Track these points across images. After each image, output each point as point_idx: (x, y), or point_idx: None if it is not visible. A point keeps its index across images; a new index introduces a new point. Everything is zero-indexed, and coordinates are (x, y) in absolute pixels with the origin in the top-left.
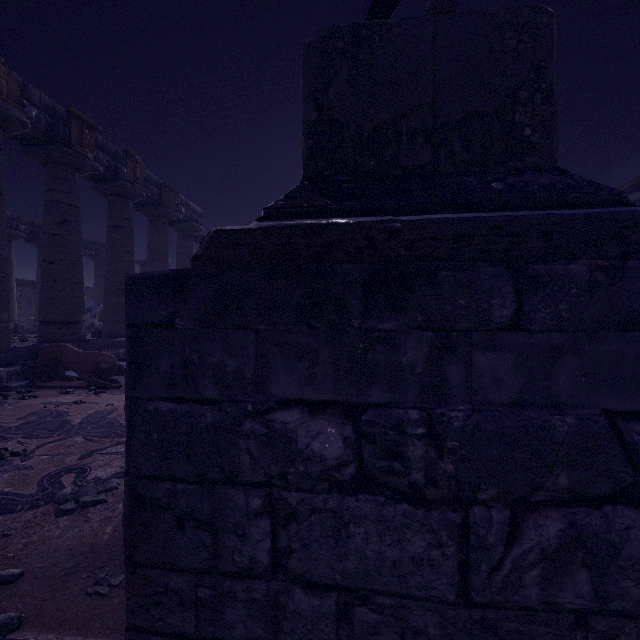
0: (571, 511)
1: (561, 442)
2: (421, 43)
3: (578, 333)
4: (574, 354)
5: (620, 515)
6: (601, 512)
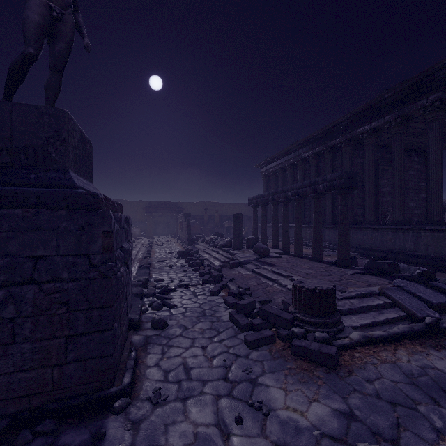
0: (12, 288)
1: (4, 266)
2: (5, 112)
3: (20, 232)
4: (18, 239)
5: (31, 287)
6: (23, 287)
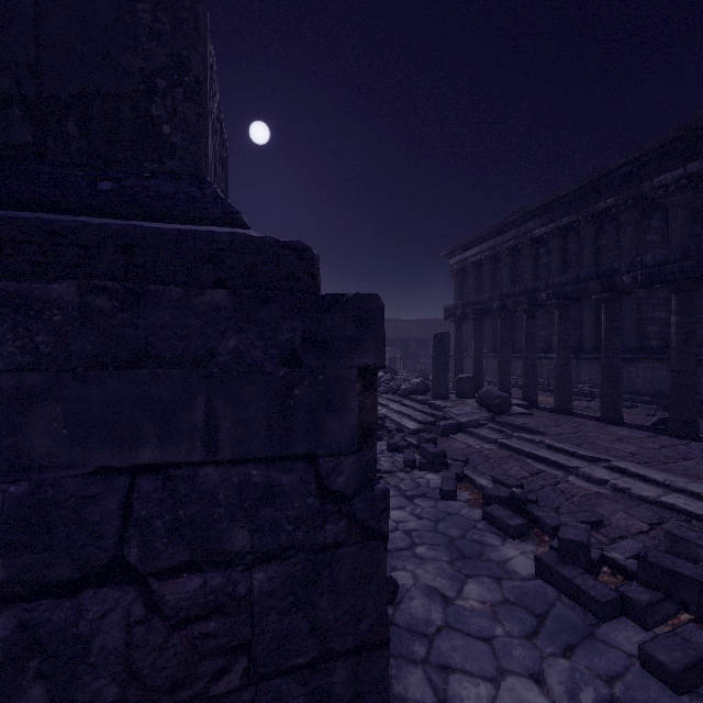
0: (36, 606)
1: (6, 520)
2: None
3: (69, 372)
4: (62, 399)
5: (112, 596)
6: (84, 598)
